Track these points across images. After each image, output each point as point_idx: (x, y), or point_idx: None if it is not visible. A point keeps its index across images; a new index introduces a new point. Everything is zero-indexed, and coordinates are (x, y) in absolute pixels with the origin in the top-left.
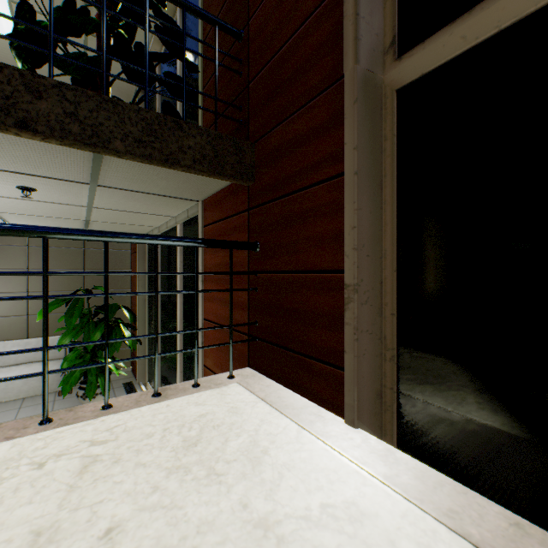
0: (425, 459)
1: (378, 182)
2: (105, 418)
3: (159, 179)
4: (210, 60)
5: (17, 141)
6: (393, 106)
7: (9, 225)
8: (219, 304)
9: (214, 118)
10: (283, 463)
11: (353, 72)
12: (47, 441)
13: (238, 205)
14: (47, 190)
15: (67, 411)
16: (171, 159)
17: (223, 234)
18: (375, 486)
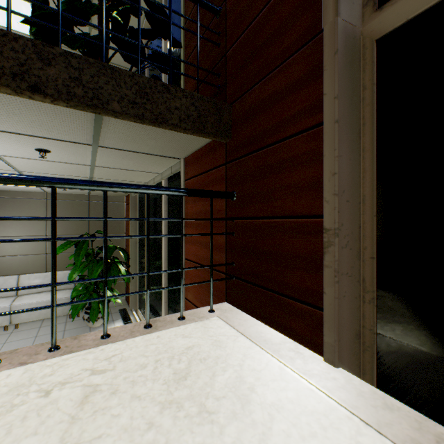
0: (410, 402)
1: (356, 131)
2: (104, 347)
3: (149, 139)
4: (192, 33)
5: (32, 106)
6: (373, 56)
7: (23, 176)
8: (199, 246)
9: (194, 87)
10: (271, 403)
11: (333, 24)
12: (54, 368)
13: (216, 160)
14: (59, 151)
15: (72, 339)
16: (160, 119)
17: (202, 186)
18: (371, 436)
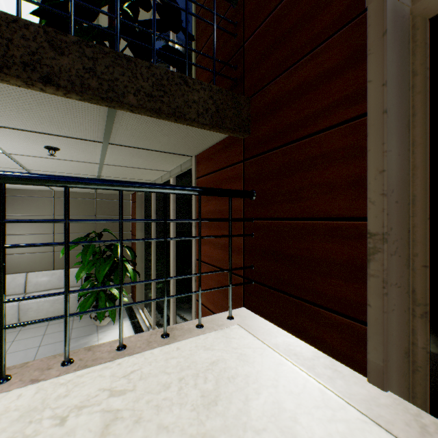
0: None
1: (405, 122)
2: (121, 361)
3: (162, 135)
4: (209, 23)
5: (43, 101)
6: (426, 37)
7: (34, 175)
8: (212, 247)
9: (207, 82)
10: None
11: (381, 1)
12: (68, 387)
13: (232, 157)
14: (68, 149)
15: (86, 350)
16: (178, 113)
17: (216, 184)
18: None
